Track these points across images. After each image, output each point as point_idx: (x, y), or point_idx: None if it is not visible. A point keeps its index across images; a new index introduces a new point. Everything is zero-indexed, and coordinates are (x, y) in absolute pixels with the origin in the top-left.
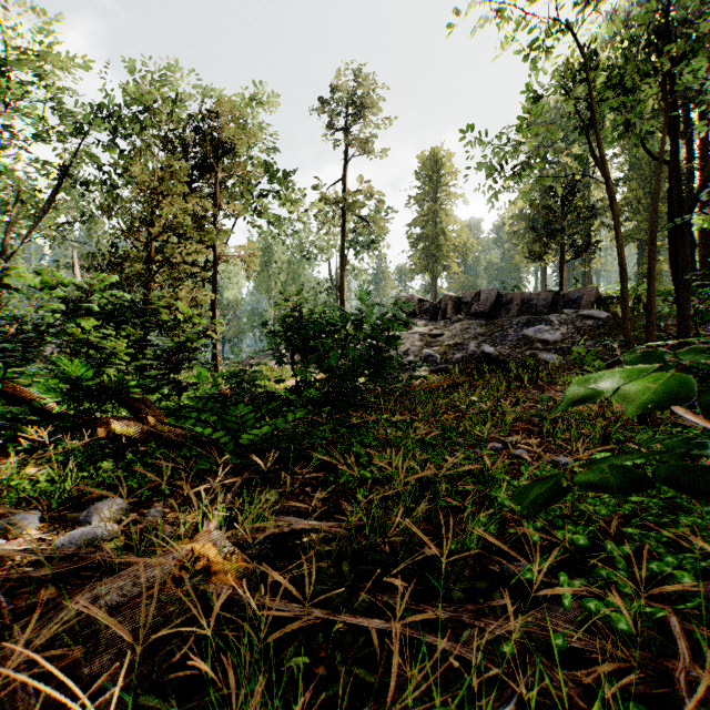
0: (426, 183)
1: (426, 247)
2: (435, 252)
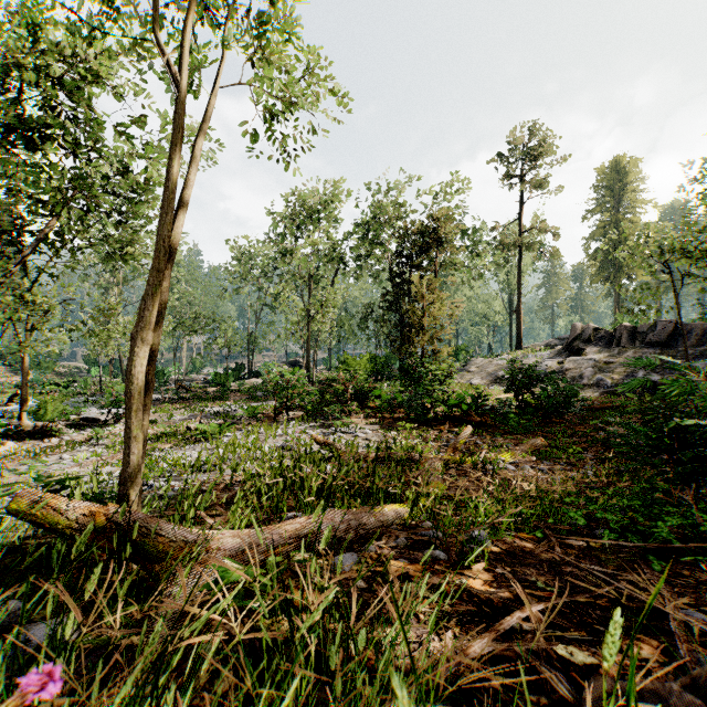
0: (606, 194)
1: (606, 258)
2: (617, 262)
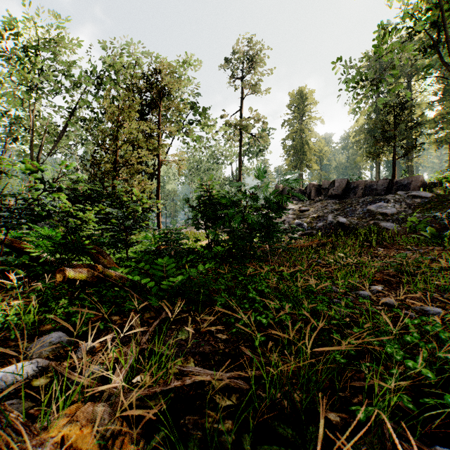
0: (295, 111)
1: (295, 153)
2: (301, 156)
